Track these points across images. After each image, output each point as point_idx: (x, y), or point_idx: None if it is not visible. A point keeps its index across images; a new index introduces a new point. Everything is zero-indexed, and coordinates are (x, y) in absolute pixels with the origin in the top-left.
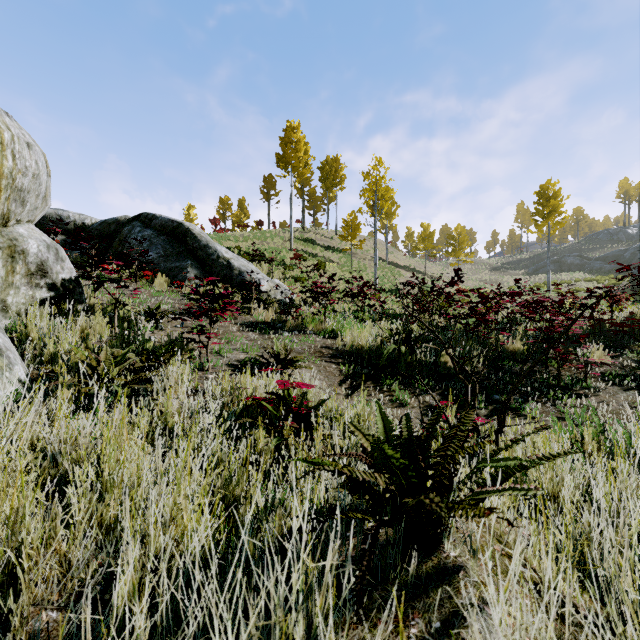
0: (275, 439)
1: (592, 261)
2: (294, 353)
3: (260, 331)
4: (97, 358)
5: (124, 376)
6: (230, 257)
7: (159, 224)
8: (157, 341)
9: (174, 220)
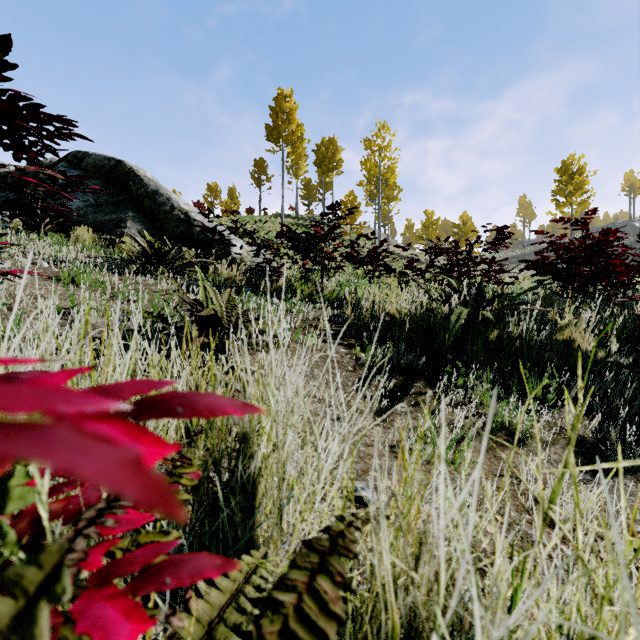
0: None
1: None
2: None
3: None
4: None
5: None
6: (190, 210)
7: (92, 164)
8: None
9: (111, 157)
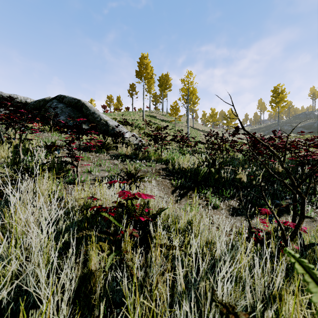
0: (112, 254)
1: (297, 128)
2: (142, 173)
3: (122, 159)
4: None
5: None
6: (107, 119)
7: (67, 101)
8: (48, 164)
9: (75, 98)
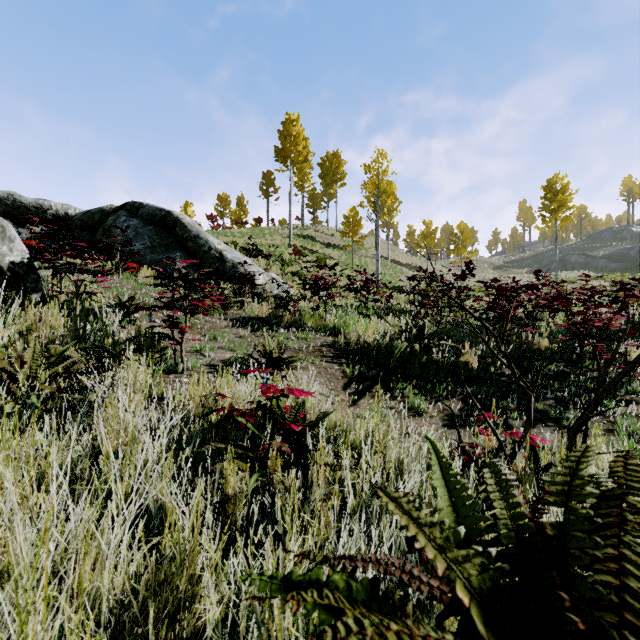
0: (255, 474)
1: (597, 259)
2: (290, 352)
3: (252, 327)
4: (21, 357)
5: (63, 381)
6: (223, 249)
7: (146, 213)
8: (126, 337)
9: (162, 209)
